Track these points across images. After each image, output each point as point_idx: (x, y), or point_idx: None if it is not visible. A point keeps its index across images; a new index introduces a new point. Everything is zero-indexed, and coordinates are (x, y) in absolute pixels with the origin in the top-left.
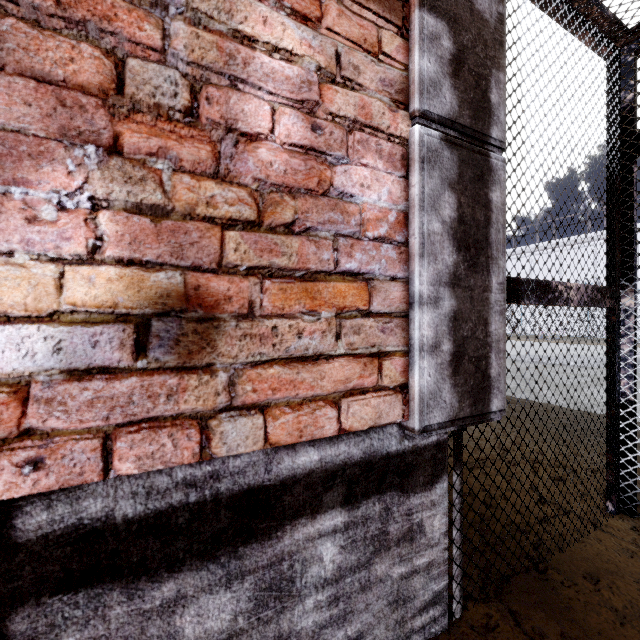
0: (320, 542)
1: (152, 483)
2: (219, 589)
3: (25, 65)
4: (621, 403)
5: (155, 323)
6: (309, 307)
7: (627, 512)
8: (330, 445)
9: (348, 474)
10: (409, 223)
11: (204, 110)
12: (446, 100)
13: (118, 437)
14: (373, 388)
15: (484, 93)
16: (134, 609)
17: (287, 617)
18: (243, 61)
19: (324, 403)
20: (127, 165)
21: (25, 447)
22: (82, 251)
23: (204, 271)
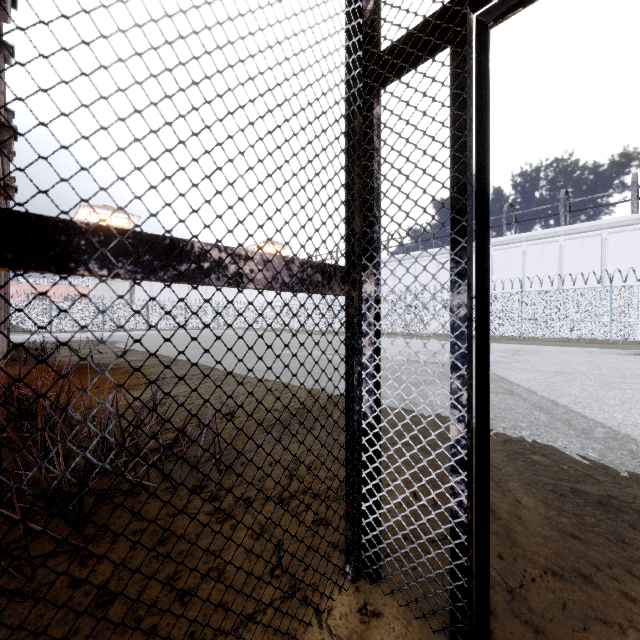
0: None
1: None
2: None
3: None
4: (363, 427)
5: None
6: None
7: (368, 577)
8: None
9: None
10: None
11: None
12: None
13: None
14: None
15: None
16: None
17: None
18: None
19: None
20: None
21: None
22: None
23: None
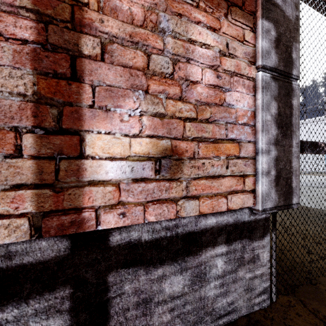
0: (216, 258)
1: (154, 227)
2: (178, 274)
3: (119, 61)
4: None
5: (160, 161)
6: (216, 154)
7: None
8: (220, 216)
9: (227, 229)
10: (256, 116)
11: (177, 73)
12: (273, 59)
13: (148, 206)
14: (241, 191)
15: (289, 54)
16: (148, 278)
17: (203, 290)
18: (191, 51)
19: (221, 196)
20: (151, 97)
21: (119, 208)
22: (137, 132)
23: (177, 139)
